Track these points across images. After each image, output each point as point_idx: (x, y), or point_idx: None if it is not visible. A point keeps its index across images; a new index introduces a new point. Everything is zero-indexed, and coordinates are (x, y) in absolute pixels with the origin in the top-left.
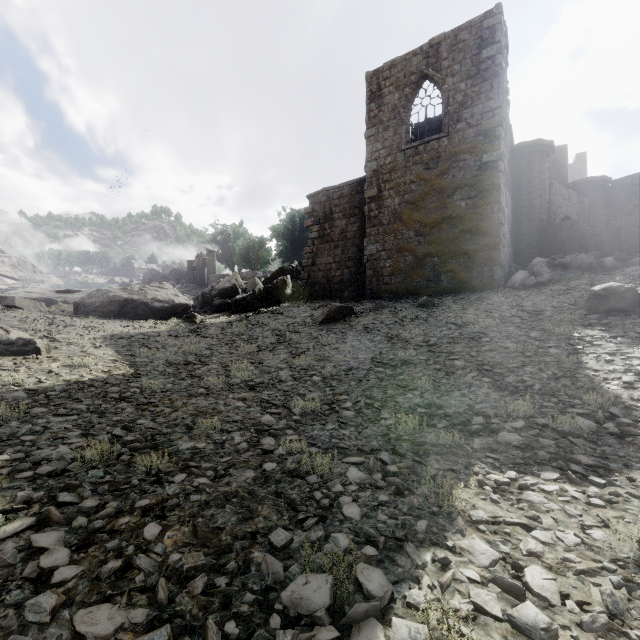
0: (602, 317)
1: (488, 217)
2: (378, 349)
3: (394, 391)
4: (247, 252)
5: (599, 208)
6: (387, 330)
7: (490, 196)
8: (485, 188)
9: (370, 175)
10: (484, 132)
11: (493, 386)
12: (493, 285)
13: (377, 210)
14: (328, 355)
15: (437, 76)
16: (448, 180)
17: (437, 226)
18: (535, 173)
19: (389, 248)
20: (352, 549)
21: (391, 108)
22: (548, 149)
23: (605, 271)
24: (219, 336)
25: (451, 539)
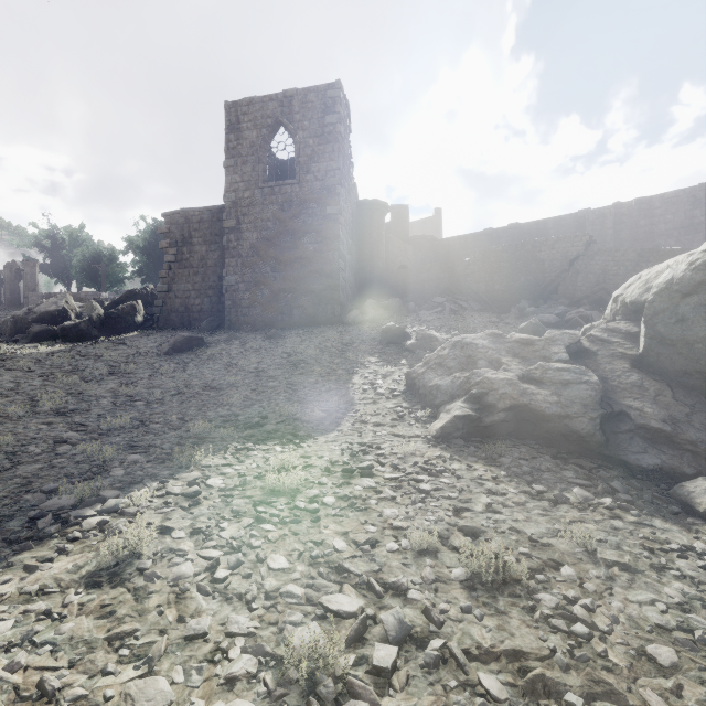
0: (384, 348)
1: (331, 262)
2: (213, 376)
3: (209, 408)
4: (90, 266)
5: (429, 261)
6: (229, 359)
7: (332, 244)
8: (328, 236)
9: (229, 205)
10: (328, 187)
11: (286, 399)
12: (334, 321)
13: (236, 242)
14: (161, 383)
15: (290, 126)
16: (299, 224)
17: (290, 264)
18: (374, 227)
19: (248, 281)
20: (106, 487)
21: (249, 144)
22: (384, 209)
23: (408, 313)
24: (32, 368)
25: (180, 476)
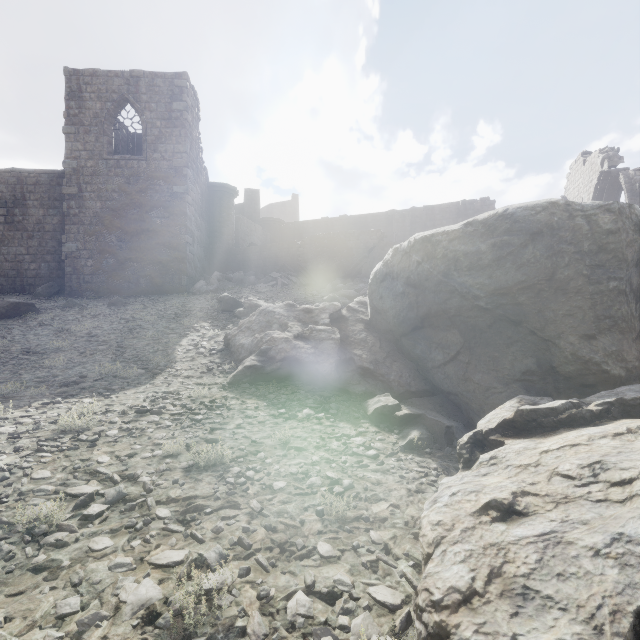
0: (218, 315)
1: (178, 236)
2: (39, 341)
3: (26, 371)
4: None
5: (277, 240)
6: (61, 325)
7: (179, 220)
8: (176, 212)
9: (70, 172)
10: (175, 168)
11: (112, 360)
12: (181, 290)
13: (78, 209)
14: None
15: (137, 105)
16: (147, 198)
17: (137, 236)
18: (224, 208)
19: (91, 248)
20: None
21: (93, 115)
22: (233, 192)
23: (249, 285)
24: None
25: None
